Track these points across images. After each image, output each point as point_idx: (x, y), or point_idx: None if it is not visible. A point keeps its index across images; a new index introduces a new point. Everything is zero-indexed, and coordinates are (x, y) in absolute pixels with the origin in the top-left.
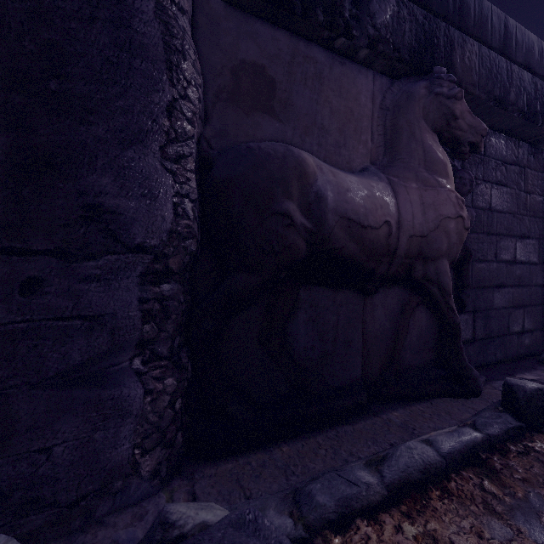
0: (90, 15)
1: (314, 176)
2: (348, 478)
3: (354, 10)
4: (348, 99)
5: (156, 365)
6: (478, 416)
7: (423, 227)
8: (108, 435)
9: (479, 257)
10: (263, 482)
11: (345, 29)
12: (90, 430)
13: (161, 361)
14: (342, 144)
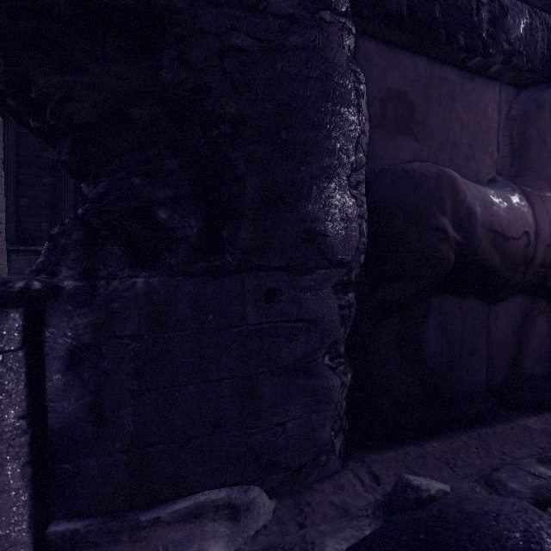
0: (306, 75)
1: (464, 192)
2: (530, 471)
3: (490, 29)
4: (476, 114)
5: (339, 361)
6: None
7: None
8: (320, 417)
9: None
10: (432, 470)
11: (482, 49)
12: (308, 412)
13: (341, 359)
14: (470, 158)
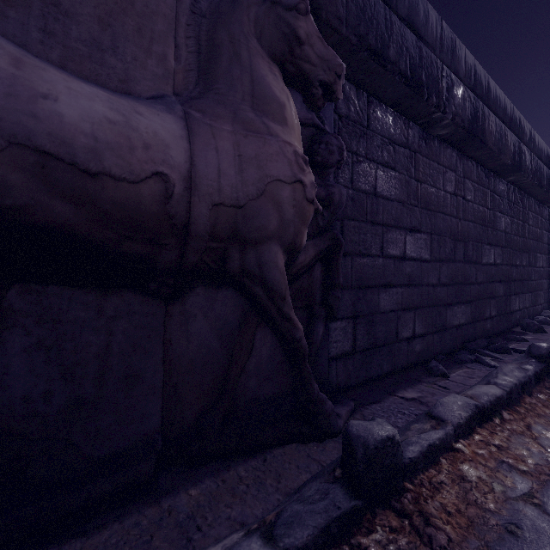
0: None
1: None
2: None
3: None
4: None
5: None
6: (300, 493)
7: (239, 192)
8: None
9: (362, 250)
10: None
11: None
12: None
13: None
14: (107, 47)
